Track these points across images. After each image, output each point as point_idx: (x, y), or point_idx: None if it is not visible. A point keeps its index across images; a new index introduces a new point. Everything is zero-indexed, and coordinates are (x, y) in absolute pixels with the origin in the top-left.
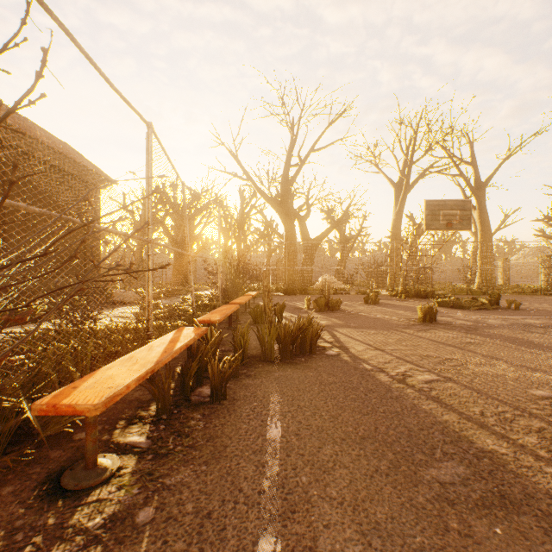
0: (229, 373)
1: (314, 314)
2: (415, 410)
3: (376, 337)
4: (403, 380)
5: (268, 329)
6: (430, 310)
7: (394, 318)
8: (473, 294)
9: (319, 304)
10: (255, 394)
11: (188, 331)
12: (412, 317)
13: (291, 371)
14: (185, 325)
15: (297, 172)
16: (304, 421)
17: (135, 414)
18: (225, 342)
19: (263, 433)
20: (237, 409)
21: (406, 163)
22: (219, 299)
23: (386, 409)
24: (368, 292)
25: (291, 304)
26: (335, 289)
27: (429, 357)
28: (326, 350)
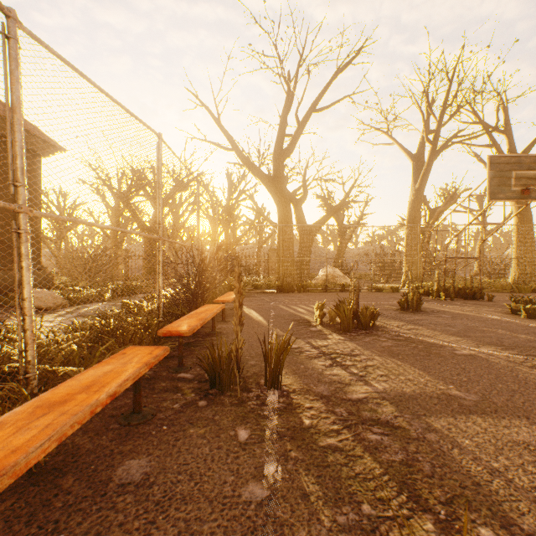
0: None
1: (338, 340)
2: None
3: None
4: None
5: None
6: None
7: (515, 358)
8: (520, 292)
9: (343, 318)
10: None
11: None
12: None
13: None
14: None
15: (293, 139)
16: None
17: None
18: None
19: None
20: None
21: (427, 130)
22: (159, 313)
23: None
24: (384, 289)
25: (290, 312)
26: (342, 285)
27: None
28: None
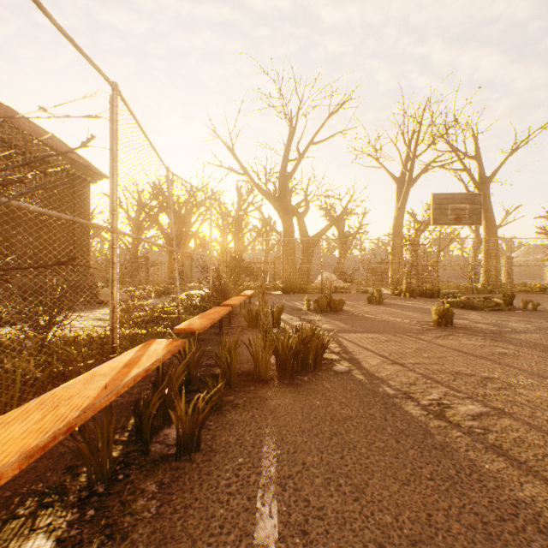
0: (204, 413)
1: (315, 316)
2: (477, 475)
3: (390, 346)
4: (441, 414)
5: (263, 340)
6: (446, 313)
7: (404, 321)
8: (479, 293)
9: (320, 304)
10: (242, 440)
11: (157, 346)
12: (424, 320)
13: (292, 397)
14: (165, 332)
15: (295, 167)
16: (313, 499)
17: (59, 483)
18: (212, 353)
19: (249, 529)
20: (213, 471)
21: (408, 157)
22: (211, 300)
23: (434, 471)
24: (370, 291)
25: (289, 304)
26: (335, 287)
27: (462, 375)
28: (333, 364)
